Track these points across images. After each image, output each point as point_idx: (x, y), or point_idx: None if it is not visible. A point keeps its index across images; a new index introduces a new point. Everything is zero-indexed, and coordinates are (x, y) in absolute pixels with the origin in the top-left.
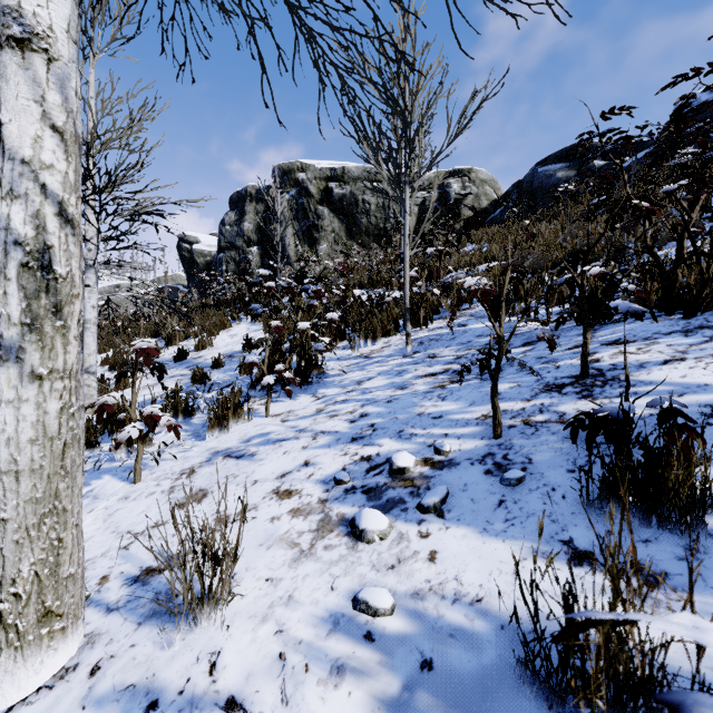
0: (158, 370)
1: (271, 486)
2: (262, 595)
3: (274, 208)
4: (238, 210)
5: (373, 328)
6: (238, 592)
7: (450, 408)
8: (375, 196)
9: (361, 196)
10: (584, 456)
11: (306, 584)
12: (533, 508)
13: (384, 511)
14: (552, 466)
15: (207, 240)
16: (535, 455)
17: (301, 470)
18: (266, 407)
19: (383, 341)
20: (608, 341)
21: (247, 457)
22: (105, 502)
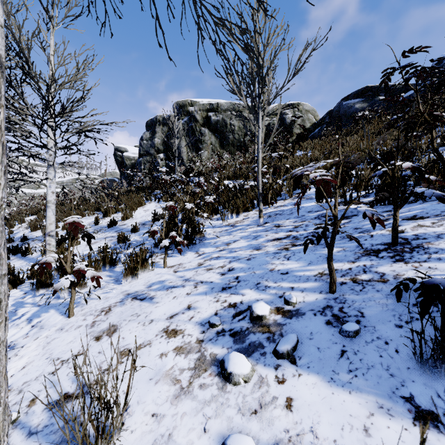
0: (87, 237)
1: (162, 325)
2: (147, 431)
3: (173, 128)
4: (151, 130)
5: (237, 206)
6: (129, 425)
7: (294, 266)
8: (238, 121)
9: (229, 121)
10: (407, 312)
11: (184, 423)
12: (371, 360)
13: (247, 354)
14: (381, 320)
15: (132, 149)
16: (365, 309)
17: (185, 313)
18: (164, 261)
19: (244, 215)
20: (407, 217)
21: (148, 300)
22: (47, 332)
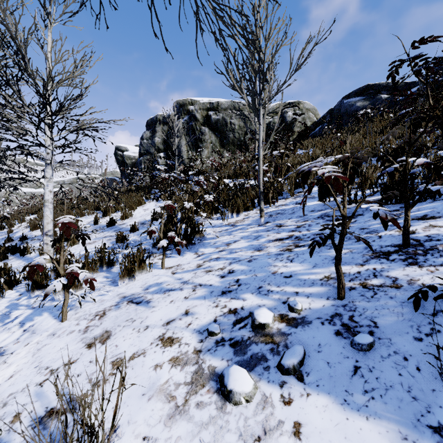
0: (81, 237)
1: (158, 332)
2: None
3: (173, 127)
4: (152, 129)
5: (237, 205)
6: None
7: (298, 269)
8: (238, 120)
9: (229, 120)
10: (427, 323)
11: None
12: (389, 379)
13: (249, 368)
14: (397, 331)
15: (133, 149)
16: (379, 318)
17: (182, 319)
18: (162, 262)
19: (244, 214)
20: (417, 216)
21: (144, 303)
22: (38, 337)
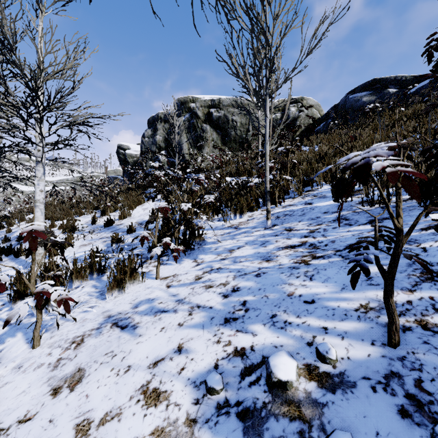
0: (59, 246)
1: (141, 378)
2: None
3: (173, 124)
4: (153, 127)
5: (240, 205)
6: None
7: (321, 291)
8: (240, 117)
9: (231, 117)
10: None
11: None
12: None
13: None
14: None
15: (135, 147)
16: None
17: (173, 359)
18: (156, 271)
19: (248, 215)
20: None
21: (130, 329)
22: (1, 370)
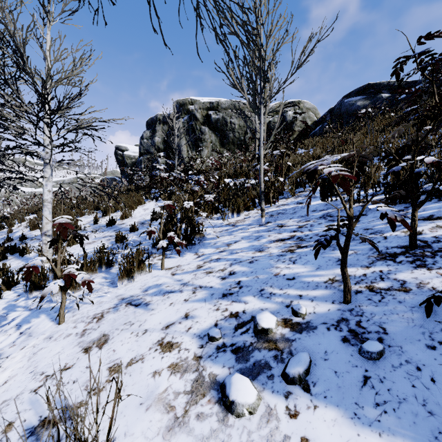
0: (79, 238)
1: (157, 336)
2: None
3: (173, 127)
4: (152, 129)
5: (238, 205)
6: None
7: (301, 270)
8: (238, 119)
9: (229, 119)
10: (439, 330)
11: None
12: (402, 391)
13: (252, 377)
14: (408, 339)
15: (133, 148)
16: (388, 324)
17: (182, 322)
18: (161, 262)
19: (245, 214)
20: (423, 217)
21: (143, 306)
22: (34, 341)
